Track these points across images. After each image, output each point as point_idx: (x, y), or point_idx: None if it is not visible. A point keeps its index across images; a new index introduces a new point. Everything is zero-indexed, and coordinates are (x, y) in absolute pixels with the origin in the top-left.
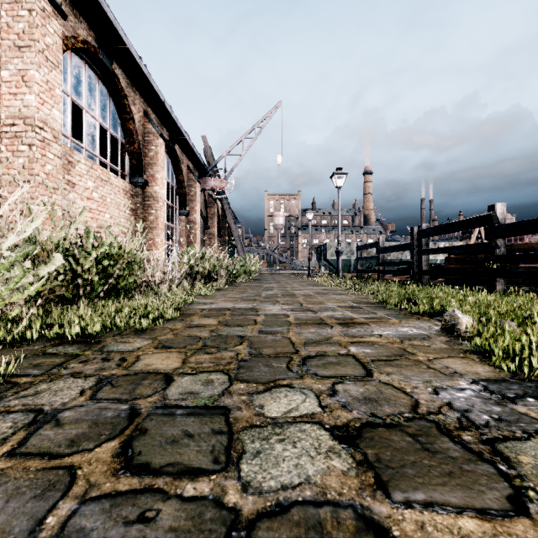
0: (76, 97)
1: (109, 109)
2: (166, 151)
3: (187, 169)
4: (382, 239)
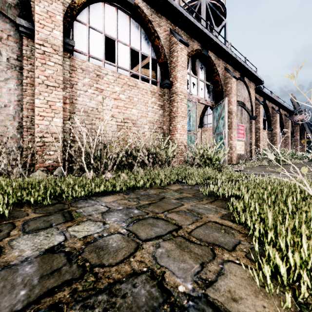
0: None
1: (263, 112)
2: None
3: (284, 115)
4: None
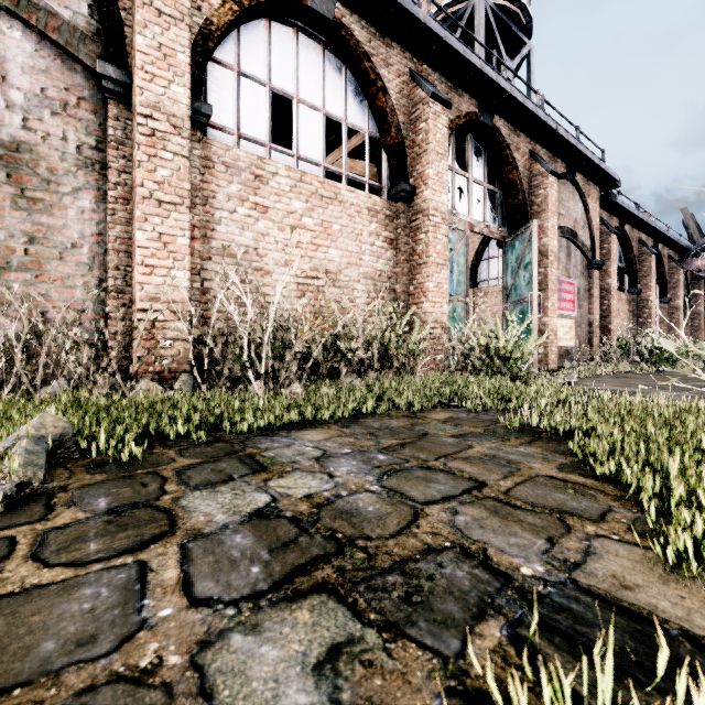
0: None
1: (618, 251)
2: None
3: (668, 259)
4: None
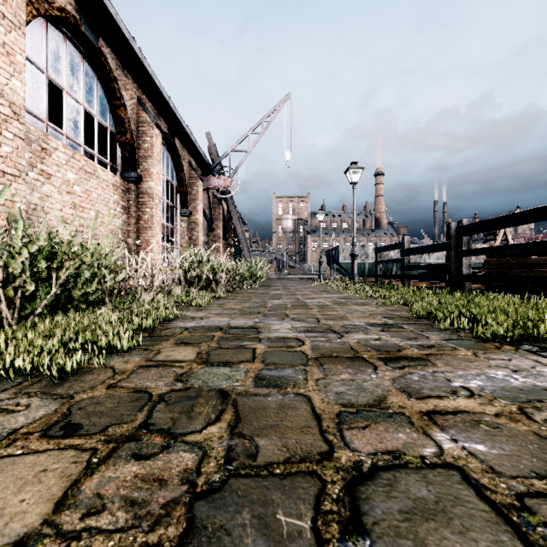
0: (54, 76)
1: (96, 93)
2: (165, 146)
3: (189, 166)
4: (408, 240)
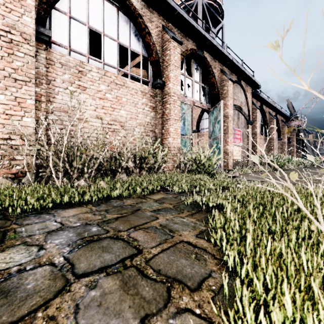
0: None
1: (260, 117)
2: None
3: (281, 121)
4: None
